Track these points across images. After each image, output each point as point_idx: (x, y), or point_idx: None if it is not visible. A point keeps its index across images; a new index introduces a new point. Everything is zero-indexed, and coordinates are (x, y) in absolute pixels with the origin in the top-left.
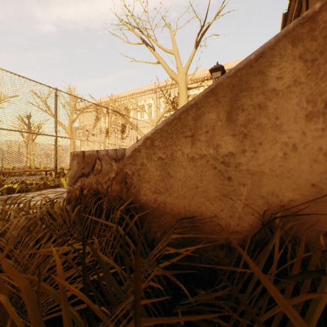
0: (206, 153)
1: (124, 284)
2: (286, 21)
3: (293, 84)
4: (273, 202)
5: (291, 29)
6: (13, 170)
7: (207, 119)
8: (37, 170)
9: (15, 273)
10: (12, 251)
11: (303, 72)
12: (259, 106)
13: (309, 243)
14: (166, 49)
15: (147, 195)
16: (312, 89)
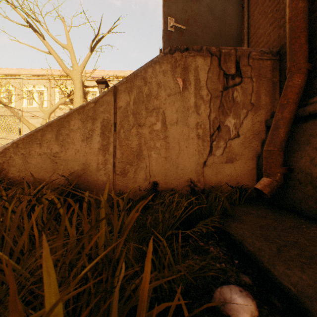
0: (47, 152)
1: None
2: None
3: (78, 128)
4: (72, 171)
5: (78, 109)
6: None
7: (48, 137)
8: None
9: None
10: None
11: (81, 125)
12: (68, 134)
13: (82, 183)
14: (60, 42)
15: (14, 173)
16: (84, 131)
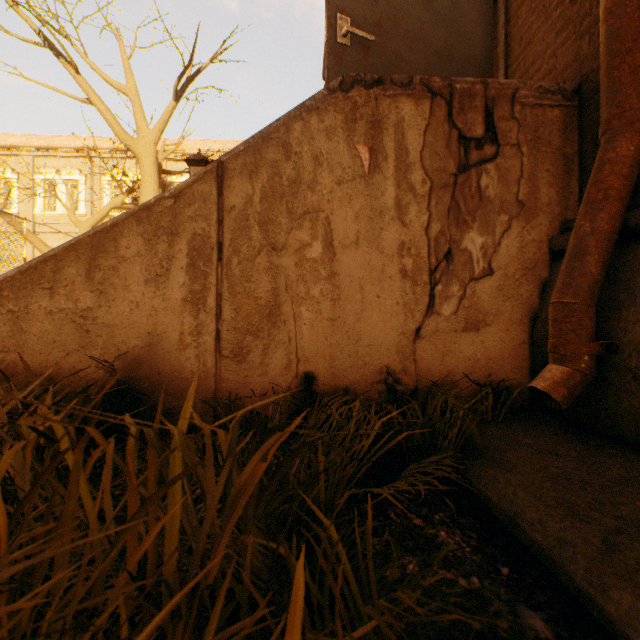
0: (67, 306)
1: None
2: None
3: (138, 255)
4: (124, 349)
5: (137, 211)
6: None
7: (68, 273)
8: None
9: None
10: None
11: (144, 247)
12: (114, 268)
13: (147, 377)
14: (111, 79)
15: None
16: (150, 261)
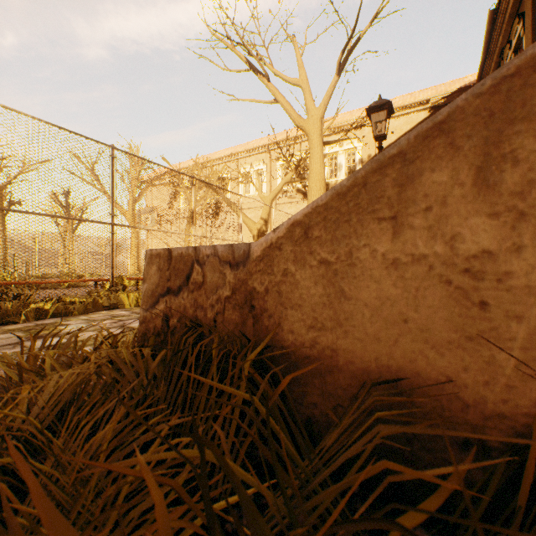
0: (427, 251)
1: (285, 532)
2: (494, 23)
3: None
4: None
5: None
6: (43, 280)
7: (429, 183)
8: (81, 279)
9: (68, 534)
10: (50, 444)
11: None
12: None
13: None
14: (289, 78)
15: (296, 332)
16: None
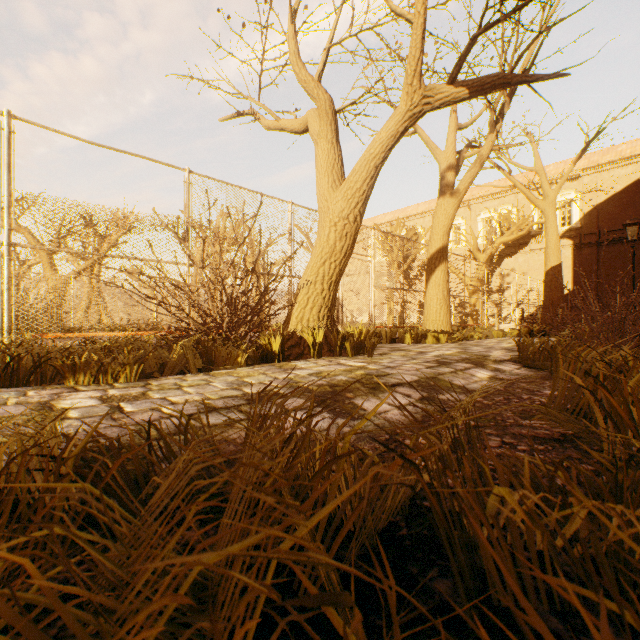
0: None
1: None
2: None
3: None
4: None
5: None
6: None
7: None
8: None
9: None
10: None
11: None
12: None
13: None
14: (525, 167)
15: None
16: None
